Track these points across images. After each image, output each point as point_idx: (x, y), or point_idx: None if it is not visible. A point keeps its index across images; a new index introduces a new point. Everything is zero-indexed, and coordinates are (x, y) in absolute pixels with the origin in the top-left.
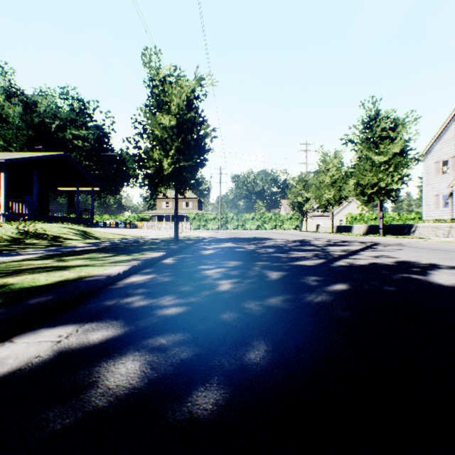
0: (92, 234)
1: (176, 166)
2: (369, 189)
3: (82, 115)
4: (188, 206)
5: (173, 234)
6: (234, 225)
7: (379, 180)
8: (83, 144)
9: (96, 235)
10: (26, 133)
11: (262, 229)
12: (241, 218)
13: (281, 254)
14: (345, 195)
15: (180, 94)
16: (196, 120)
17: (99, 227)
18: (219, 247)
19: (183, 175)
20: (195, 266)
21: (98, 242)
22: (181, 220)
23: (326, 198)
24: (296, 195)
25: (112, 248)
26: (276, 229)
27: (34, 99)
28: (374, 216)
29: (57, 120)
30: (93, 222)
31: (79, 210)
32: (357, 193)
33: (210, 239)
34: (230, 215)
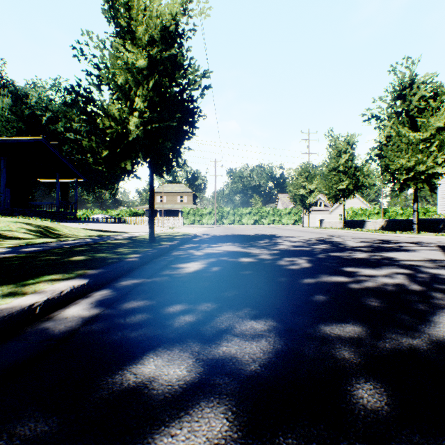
0: (54, 231)
1: (148, 129)
2: (402, 174)
3: (74, 107)
4: (182, 200)
5: (163, 230)
6: (230, 219)
7: (418, 163)
8: (75, 137)
9: (60, 232)
10: (16, 125)
11: (260, 224)
12: (237, 213)
13: (339, 278)
14: (370, 182)
15: (155, 20)
16: (178, 57)
17: (79, 222)
18: (213, 252)
19: (159, 143)
20: (121, 361)
21: (32, 245)
22: (176, 215)
23: (337, 189)
24: (299, 187)
25: (11, 261)
26: (274, 224)
27: (25, 91)
28: (376, 210)
29: (48, 112)
30: (76, 217)
31: (59, 203)
32: (385, 179)
33: (203, 238)
34: (226, 210)
